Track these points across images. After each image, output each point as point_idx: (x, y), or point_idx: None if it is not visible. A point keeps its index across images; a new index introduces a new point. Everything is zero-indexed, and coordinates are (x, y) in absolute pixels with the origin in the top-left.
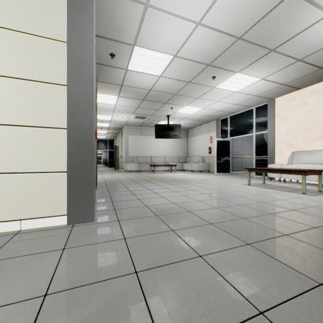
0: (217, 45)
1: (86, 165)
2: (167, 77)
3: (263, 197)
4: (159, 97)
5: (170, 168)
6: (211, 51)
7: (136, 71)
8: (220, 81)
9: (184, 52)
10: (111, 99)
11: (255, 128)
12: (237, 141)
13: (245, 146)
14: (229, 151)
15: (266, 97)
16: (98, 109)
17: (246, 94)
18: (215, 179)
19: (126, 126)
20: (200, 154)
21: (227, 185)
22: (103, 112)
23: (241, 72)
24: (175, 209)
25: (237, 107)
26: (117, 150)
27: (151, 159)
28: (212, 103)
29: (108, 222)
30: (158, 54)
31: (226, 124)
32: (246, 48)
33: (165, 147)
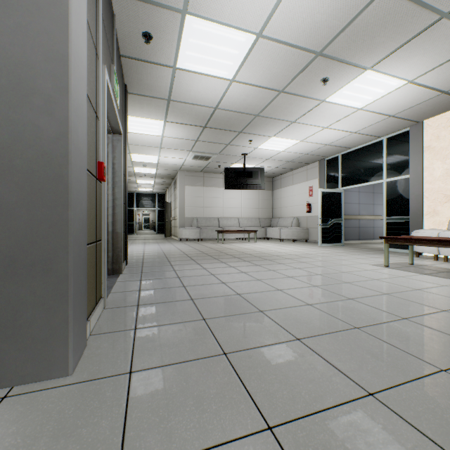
0: (340, 5)
1: (48, 237)
2: (244, 83)
3: (436, 297)
4: (230, 122)
5: (247, 236)
6: (326, 21)
7: (190, 72)
8: (335, 87)
9: (277, 26)
10: (154, 126)
11: (385, 171)
12: (352, 193)
13: (364, 202)
14: (341, 209)
15: (408, 118)
16: (136, 145)
17: (375, 112)
18: (323, 255)
19: (181, 172)
20: (292, 214)
21: (349, 268)
22: (144, 150)
23: (376, 69)
24: (266, 330)
25: (356, 137)
26: (168, 208)
27: (218, 222)
28: (316, 131)
29: (102, 379)
30: (228, 31)
31: (336, 167)
32: (394, 12)
33: (240, 203)
